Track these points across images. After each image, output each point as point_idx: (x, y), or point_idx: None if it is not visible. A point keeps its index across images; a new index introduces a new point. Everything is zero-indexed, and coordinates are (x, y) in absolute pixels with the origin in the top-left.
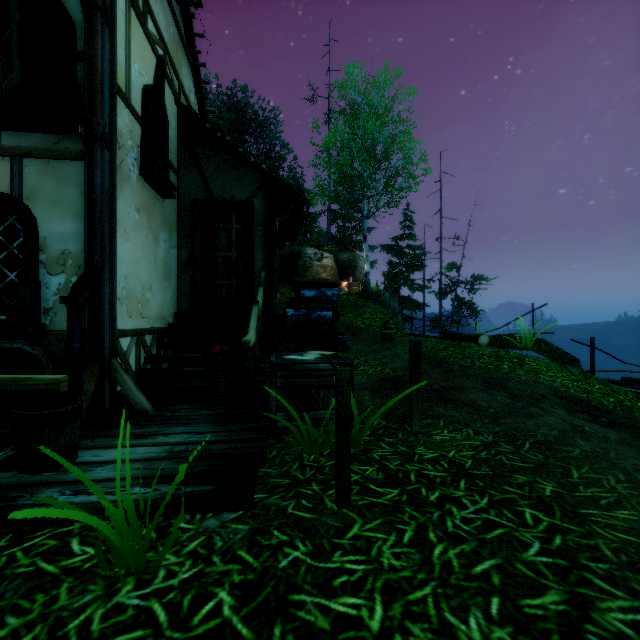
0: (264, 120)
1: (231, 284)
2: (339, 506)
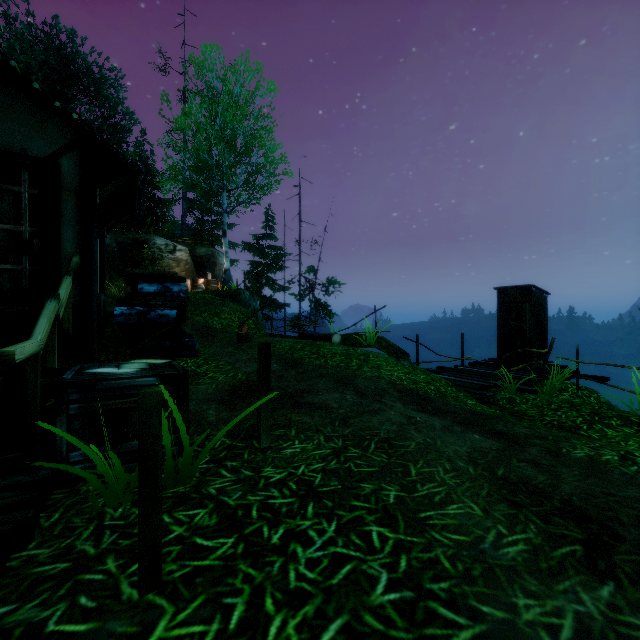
0: (101, 79)
1: (21, 270)
2: (141, 592)
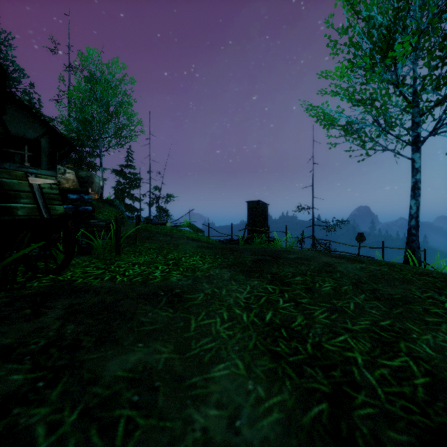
0: None
1: None
2: (117, 254)
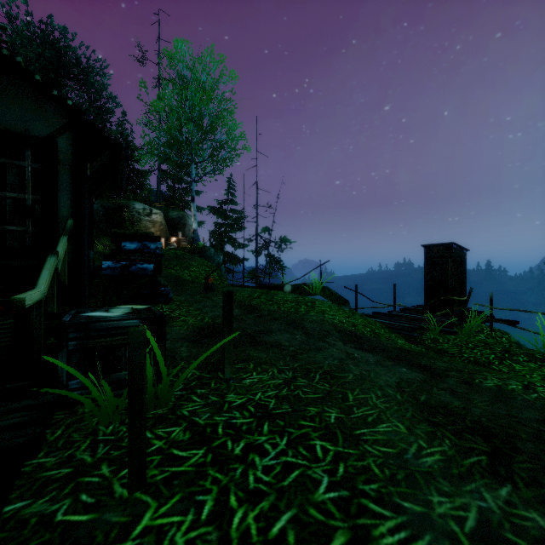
0: (88, 68)
1: (25, 231)
2: (130, 491)
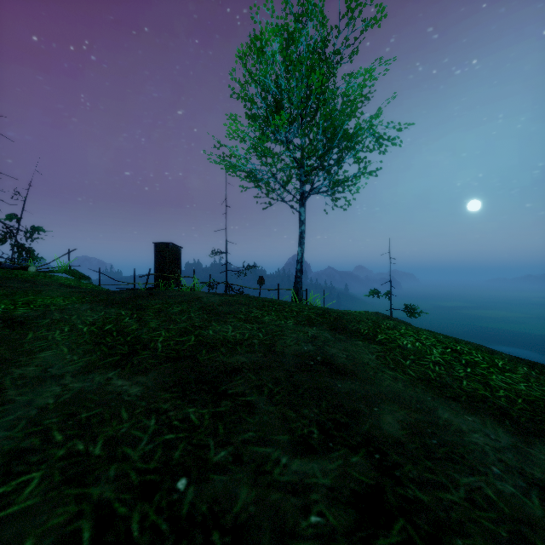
0: None
1: None
2: None
